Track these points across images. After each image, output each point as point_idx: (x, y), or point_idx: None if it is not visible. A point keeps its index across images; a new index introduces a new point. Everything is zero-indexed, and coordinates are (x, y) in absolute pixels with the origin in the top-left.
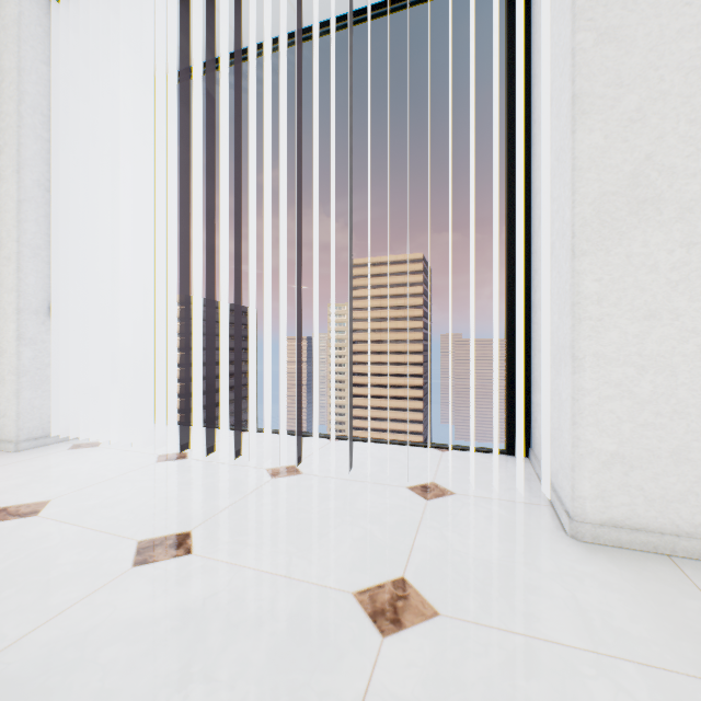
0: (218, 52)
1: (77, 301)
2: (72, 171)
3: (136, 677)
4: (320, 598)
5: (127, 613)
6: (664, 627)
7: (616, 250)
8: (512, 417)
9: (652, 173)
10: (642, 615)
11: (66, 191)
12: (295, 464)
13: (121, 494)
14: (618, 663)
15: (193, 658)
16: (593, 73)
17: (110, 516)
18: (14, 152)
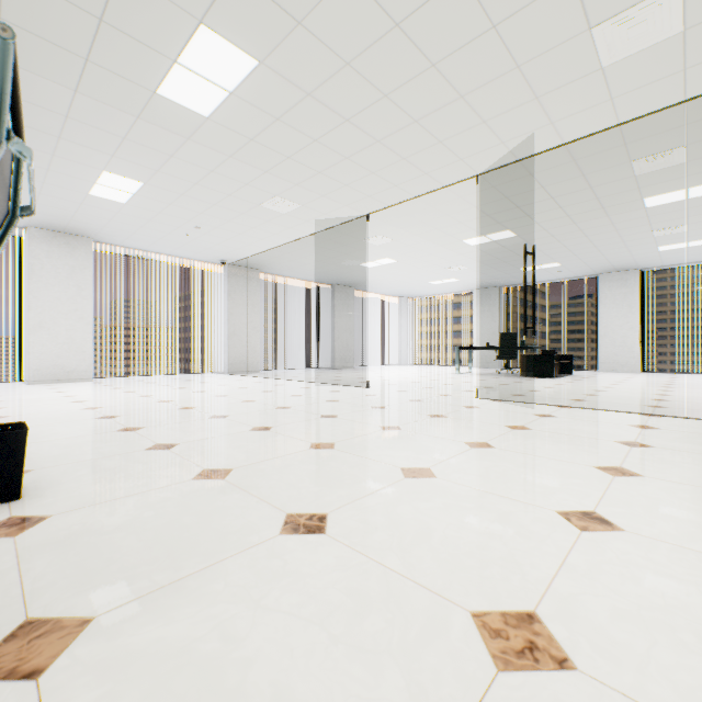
0: None
1: None
2: None
3: None
4: None
5: None
6: (38, 386)
7: (38, 334)
8: (18, 371)
9: (44, 322)
10: (35, 386)
11: None
12: None
13: None
14: (29, 387)
15: None
16: (33, 303)
17: None
18: None
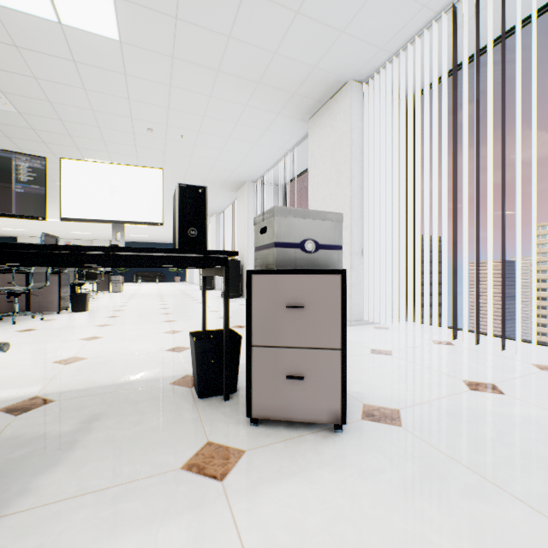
0: (462, 58)
1: (372, 246)
2: (370, 174)
3: (514, 432)
4: None
5: (485, 407)
6: None
7: None
8: None
9: None
10: None
11: (367, 186)
12: None
13: (427, 355)
14: None
15: (547, 437)
16: None
17: (431, 364)
18: (348, 173)
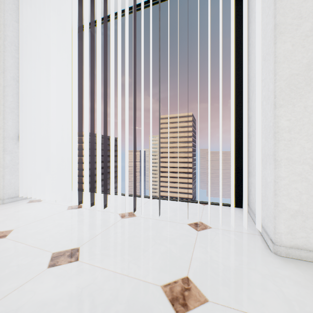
0: (97, 16)
1: (32, 133)
2: (29, 72)
3: None
4: (143, 289)
5: (40, 297)
6: None
7: (298, 104)
8: (238, 189)
9: None
10: None
11: (26, 82)
12: (133, 211)
13: (47, 226)
14: None
15: None
16: (285, 12)
17: (40, 238)
18: (2, 63)
